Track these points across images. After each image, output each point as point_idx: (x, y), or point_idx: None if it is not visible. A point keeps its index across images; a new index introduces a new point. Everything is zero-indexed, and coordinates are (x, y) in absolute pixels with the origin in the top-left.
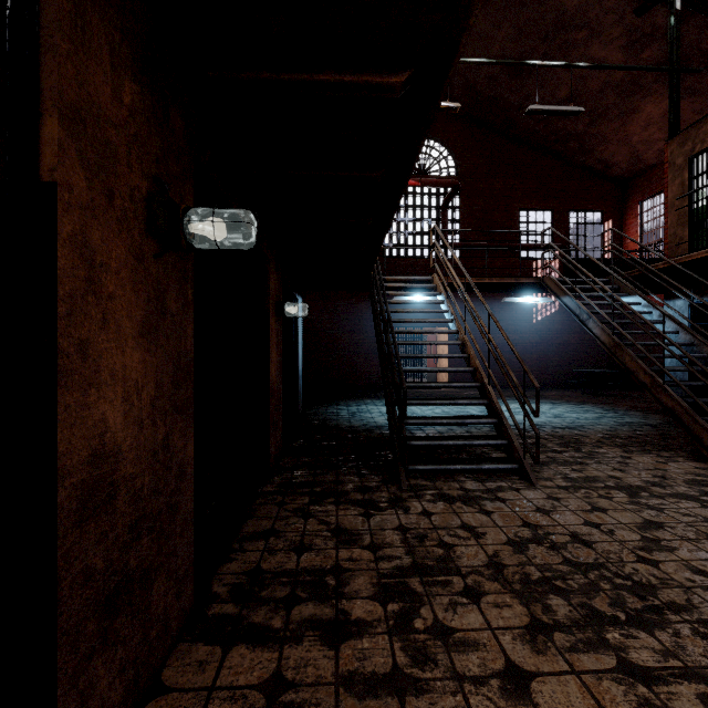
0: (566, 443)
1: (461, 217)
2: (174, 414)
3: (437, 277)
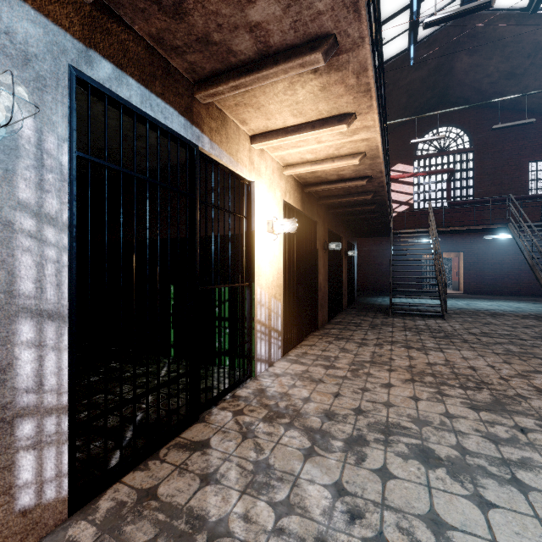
0: (493, 314)
1: (474, 175)
2: (325, 281)
3: (430, 229)
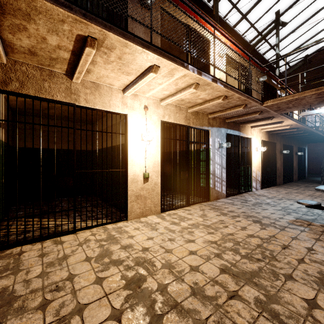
0: None
1: None
2: (281, 166)
3: None
